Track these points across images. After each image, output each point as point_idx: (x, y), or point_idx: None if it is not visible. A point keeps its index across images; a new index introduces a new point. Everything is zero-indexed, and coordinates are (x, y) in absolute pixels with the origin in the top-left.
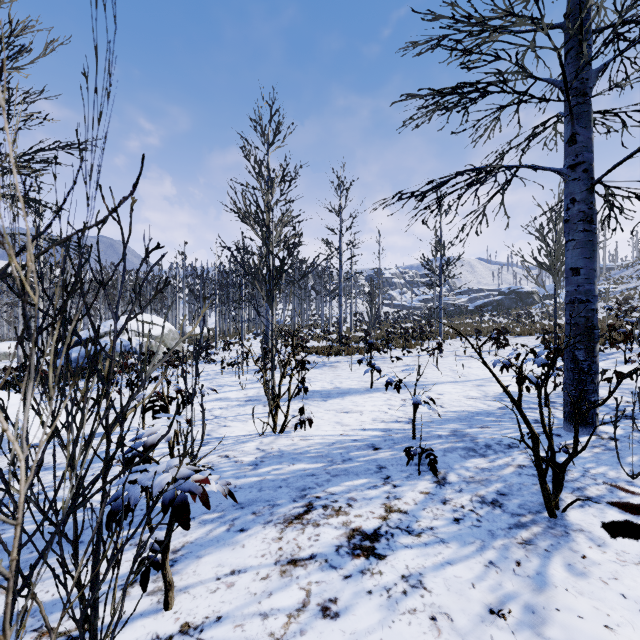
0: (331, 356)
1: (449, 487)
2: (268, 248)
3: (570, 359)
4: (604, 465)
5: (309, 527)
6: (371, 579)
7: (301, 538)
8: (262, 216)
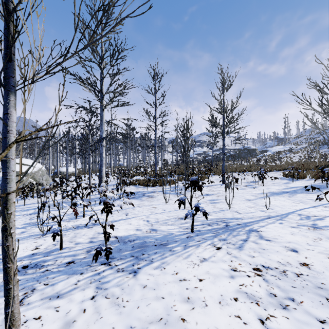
0: (149, 186)
1: None
2: None
3: None
4: None
5: None
6: None
7: None
8: None
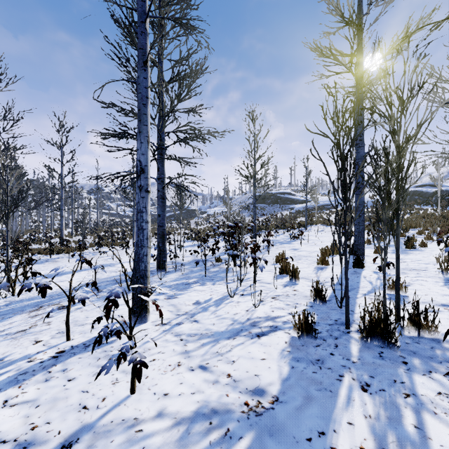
0: (53, 254)
1: (102, 292)
2: (7, 194)
3: (158, 246)
4: (158, 278)
5: (42, 310)
6: (65, 311)
7: (38, 312)
8: (1, 173)
